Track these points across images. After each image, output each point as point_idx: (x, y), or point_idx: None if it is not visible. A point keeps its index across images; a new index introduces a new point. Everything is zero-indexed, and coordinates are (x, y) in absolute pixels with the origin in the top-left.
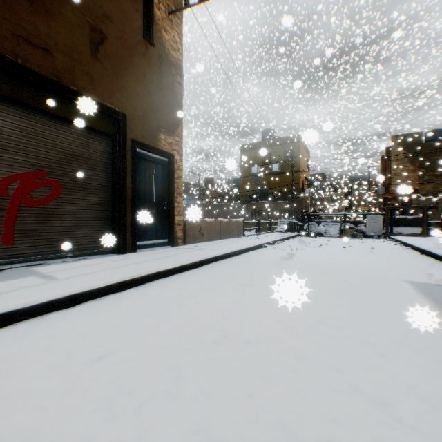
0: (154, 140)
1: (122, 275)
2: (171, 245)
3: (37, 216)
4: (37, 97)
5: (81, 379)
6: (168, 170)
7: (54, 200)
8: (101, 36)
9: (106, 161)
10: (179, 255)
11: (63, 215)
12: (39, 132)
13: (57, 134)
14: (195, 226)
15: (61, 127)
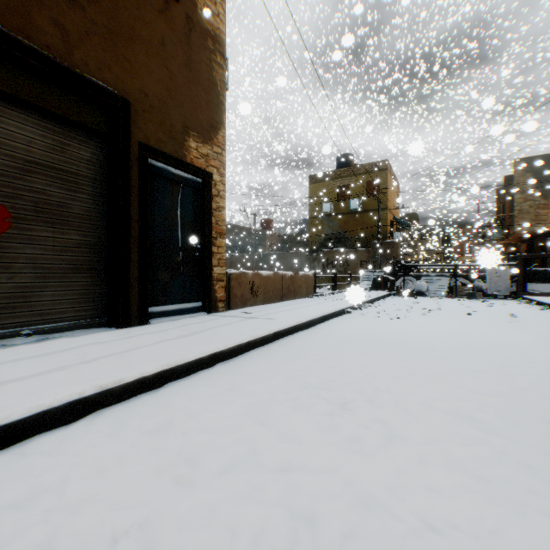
0: (179, 148)
1: (84, 383)
2: (207, 311)
3: None
4: None
5: None
6: (203, 196)
7: None
8: None
9: (96, 177)
10: (215, 330)
11: (13, 263)
12: None
13: (2, 124)
14: (244, 283)
15: (11, 113)
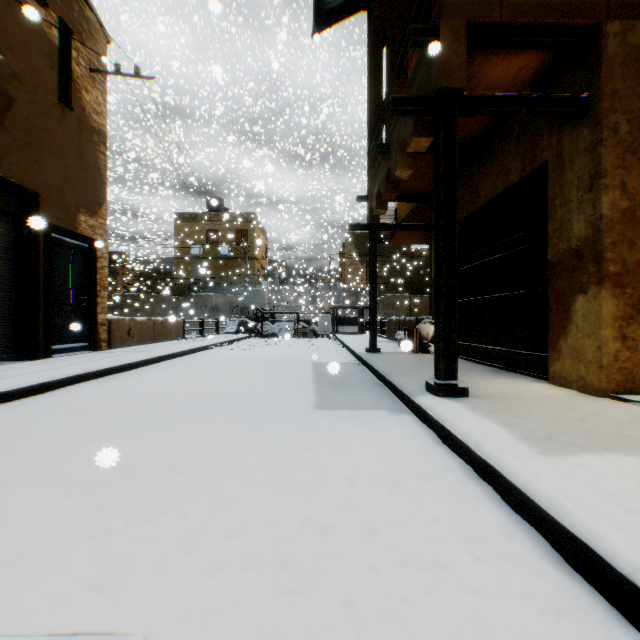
0: (73, 223)
1: (76, 370)
2: (95, 349)
3: None
4: None
5: (113, 404)
6: (90, 258)
7: None
8: (11, 99)
9: (9, 246)
10: (118, 356)
11: None
12: None
13: None
14: (123, 327)
15: None
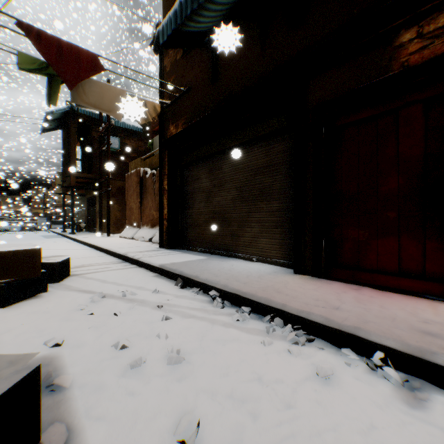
0: None
1: None
2: None
3: None
4: None
5: None
6: None
7: None
8: None
9: None
10: None
11: None
12: None
13: None
14: None
15: None
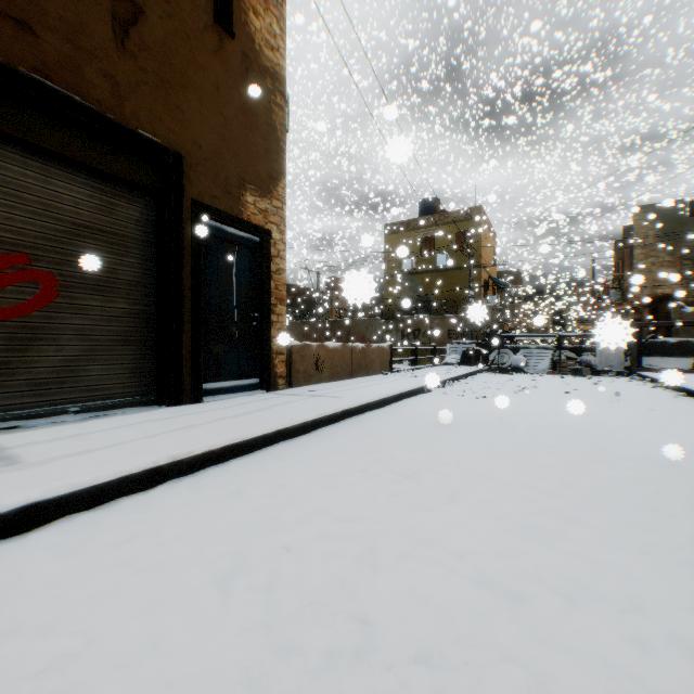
0: (234, 204)
1: (156, 453)
2: (266, 389)
3: (9, 337)
4: (6, 112)
5: None
6: (261, 257)
7: (43, 308)
8: (135, 9)
9: (145, 238)
10: (277, 408)
11: (61, 335)
12: (13, 181)
13: (50, 186)
14: (307, 356)
15: (58, 173)
